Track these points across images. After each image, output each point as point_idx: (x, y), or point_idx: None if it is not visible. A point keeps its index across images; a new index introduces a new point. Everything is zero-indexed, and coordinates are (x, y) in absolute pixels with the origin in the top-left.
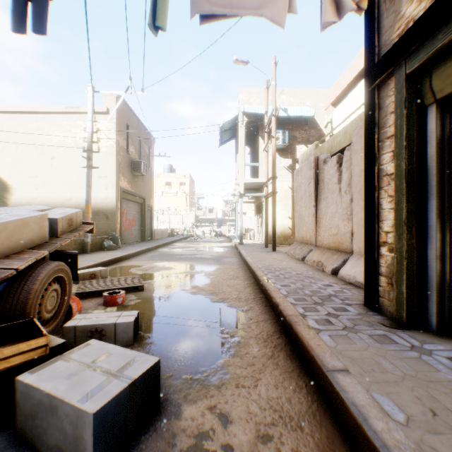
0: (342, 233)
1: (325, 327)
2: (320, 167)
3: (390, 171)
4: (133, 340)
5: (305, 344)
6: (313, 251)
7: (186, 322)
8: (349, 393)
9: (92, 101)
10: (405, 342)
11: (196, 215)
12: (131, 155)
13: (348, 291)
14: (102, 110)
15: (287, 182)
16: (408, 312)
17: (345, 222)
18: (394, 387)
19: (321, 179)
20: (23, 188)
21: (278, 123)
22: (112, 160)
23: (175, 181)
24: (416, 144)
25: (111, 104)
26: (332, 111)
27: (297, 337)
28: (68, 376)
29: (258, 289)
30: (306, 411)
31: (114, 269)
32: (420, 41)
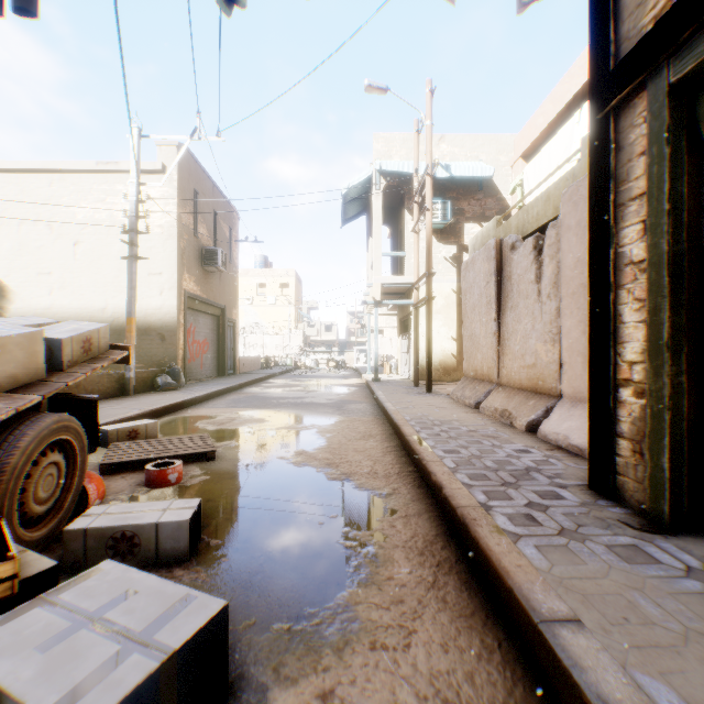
0: (542, 364)
1: (527, 529)
2: (505, 257)
3: (639, 257)
4: (188, 552)
5: (494, 563)
6: (494, 392)
7: (283, 517)
8: (590, 673)
9: (138, 151)
10: (673, 561)
11: (306, 334)
12: (201, 240)
13: (558, 461)
14: (155, 167)
15: (450, 282)
16: (673, 503)
17: (547, 345)
18: (672, 658)
19: (507, 275)
20: (29, 291)
21: (435, 189)
22: (171, 247)
23: (272, 281)
24: (686, 208)
25: (170, 157)
26: (522, 167)
27: (479, 548)
28: (46, 643)
29: (406, 457)
30: (505, 702)
31: (171, 422)
32: (699, 21)
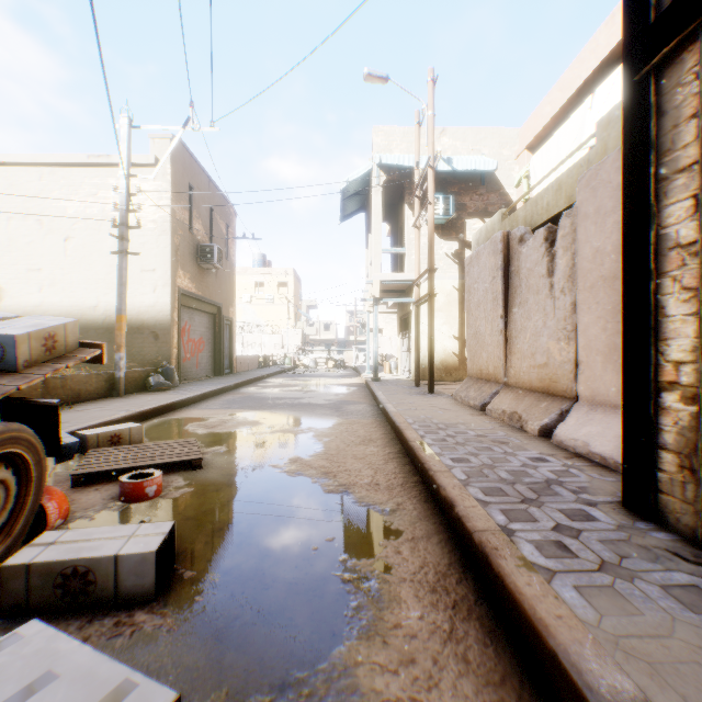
0: (555, 363)
1: (561, 562)
2: (512, 250)
3: (688, 239)
4: (155, 589)
5: (527, 612)
6: (502, 393)
7: (272, 539)
8: None
9: (128, 142)
10: None
11: (305, 333)
12: (196, 236)
13: (580, 472)
14: (148, 160)
15: (451, 279)
16: None
17: (561, 343)
18: None
19: (515, 269)
20: (18, 288)
21: (436, 184)
22: (164, 243)
23: (271, 280)
24: None
25: (163, 150)
26: (528, 159)
27: (504, 588)
28: None
29: (410, 465)
30: None
31: (160, 425)
32: None
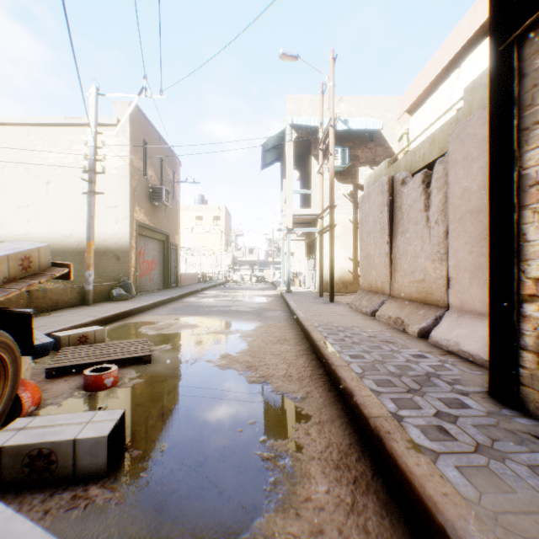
0: (431, 279)
1: (443, 445)
2: (396, 190)
3: None
4: (107, 467)
5: (418, 490)
6: (388, 303)
7: (205, 423)
8: None
9: (96, 106)
10: None
11: (234, 256)
12: (149, 180)
13: (452, 366)
14: (112, 121)
15: (347, 214)
16: None
17: (435, 263)
18: None
19: (398, 205)
20: (11, 221)
21: (336, 140)
22: (124, 185)
23: (208, 214)
24: None
25: (123, 113)
26: (407, 120)
27: (397, 467)
28: None
29: (316, 360)
30: None
31: (119, 327)
32: None
